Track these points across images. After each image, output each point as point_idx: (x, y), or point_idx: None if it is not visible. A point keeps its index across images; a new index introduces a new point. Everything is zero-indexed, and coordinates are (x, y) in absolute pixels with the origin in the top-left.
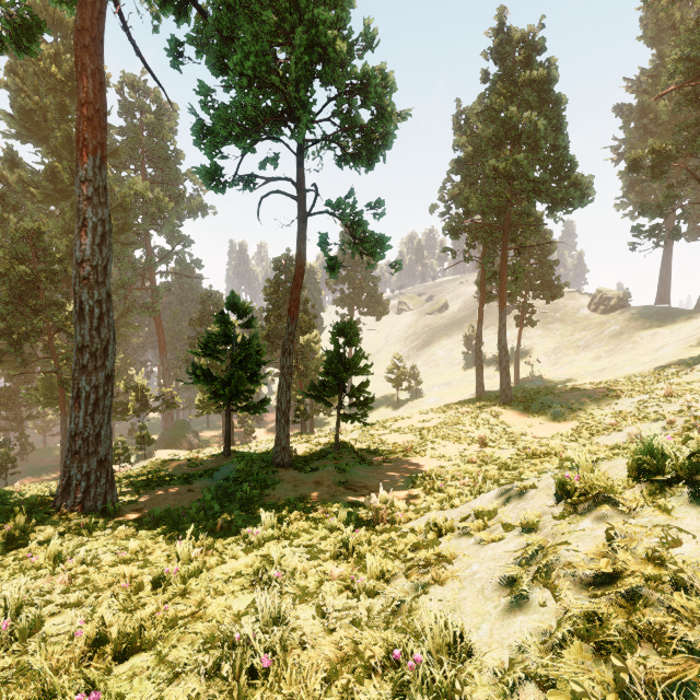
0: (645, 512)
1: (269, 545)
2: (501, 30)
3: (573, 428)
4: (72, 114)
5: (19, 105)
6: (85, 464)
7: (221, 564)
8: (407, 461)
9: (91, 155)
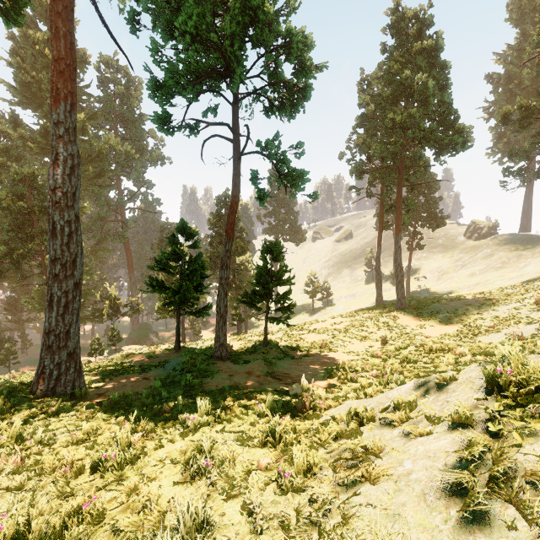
0: None
1: (204, 429)
2: (397, 9)
3: (458, 329)
4: None
5: (20, 79)
6: (57, 356)
7: (158, 448)
8: (322, 355)
9: (62, 102)
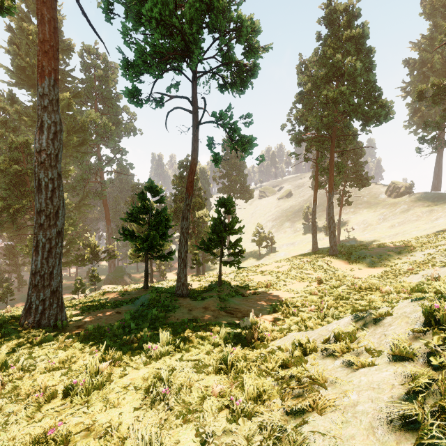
0: None
1: (164, 358)
2: (330, 4)
3: (382, 271)
4: None
5: (16, 64)
6: (42, 293)
7: (124, 375)
8: (268, 293)
9: (47, 77)
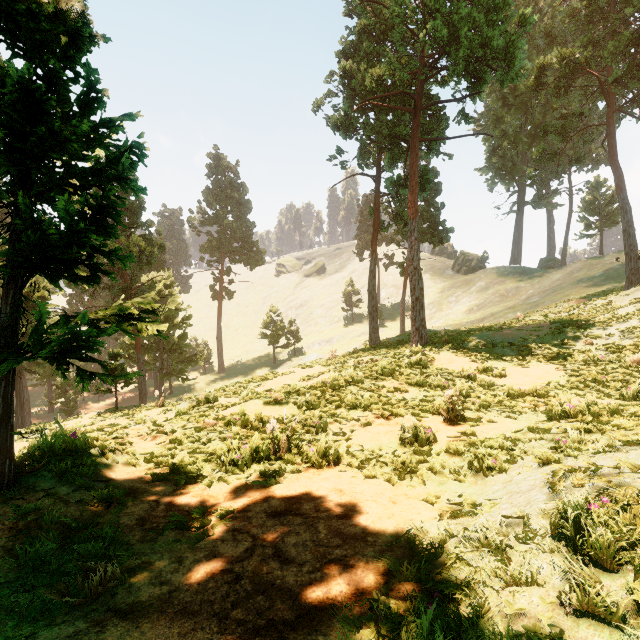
0: None
1: None
2: None
3: (569, 372)
4: None
5: None
6: None
7: None
8: (273, 501)
9: None
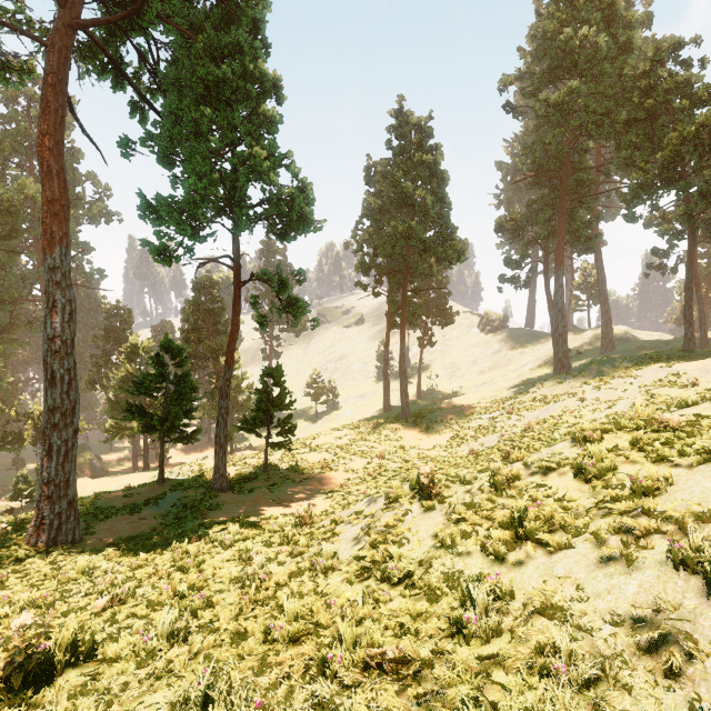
0: (405, 505)
1: (238, 544)
2: (401, 112)
3: (448, 440)
4: None
5: None
6: (57, 505)
7: (213, 557)
8: (323, 476)
9: (58, 245)
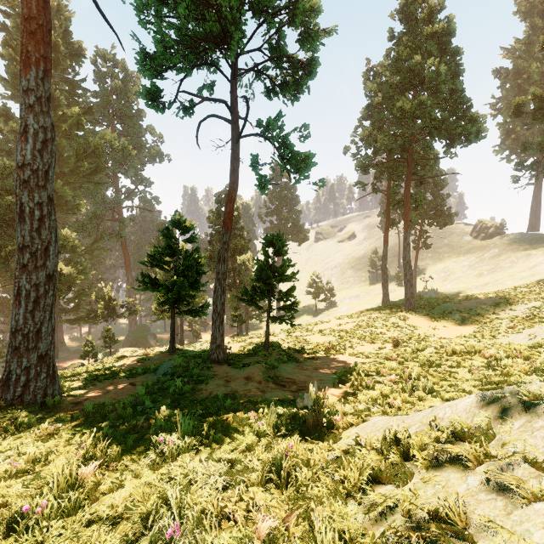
0: None
1: (183, 458)
2: None
3: (475, 330)
4: (55, 78)
5: (12, 71)
6: (25, 359)
7: (116, 489)
8: (329, 358)
9: (33, 67)
